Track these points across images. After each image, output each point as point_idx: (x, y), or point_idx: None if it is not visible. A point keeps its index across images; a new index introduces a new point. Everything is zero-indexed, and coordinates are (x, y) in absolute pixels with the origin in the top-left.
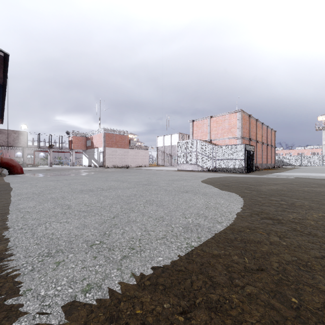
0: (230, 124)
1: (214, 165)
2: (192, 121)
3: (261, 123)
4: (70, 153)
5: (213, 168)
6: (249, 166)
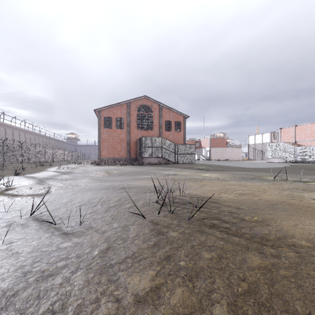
0: (312, 131)
1: (295, 159)
2: (280, 128)
3: None
4: None
5: (294, 161)
6: None
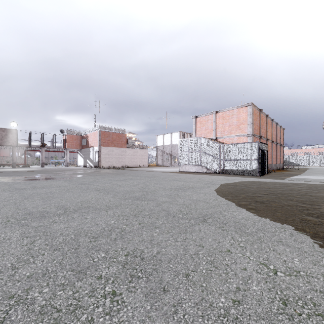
0: (239, 120)
1: (221, 167)
2: (195, 117)
3: (271, 120)
4: (65, 153)
5: (220, 169)
6: (263, 167)
